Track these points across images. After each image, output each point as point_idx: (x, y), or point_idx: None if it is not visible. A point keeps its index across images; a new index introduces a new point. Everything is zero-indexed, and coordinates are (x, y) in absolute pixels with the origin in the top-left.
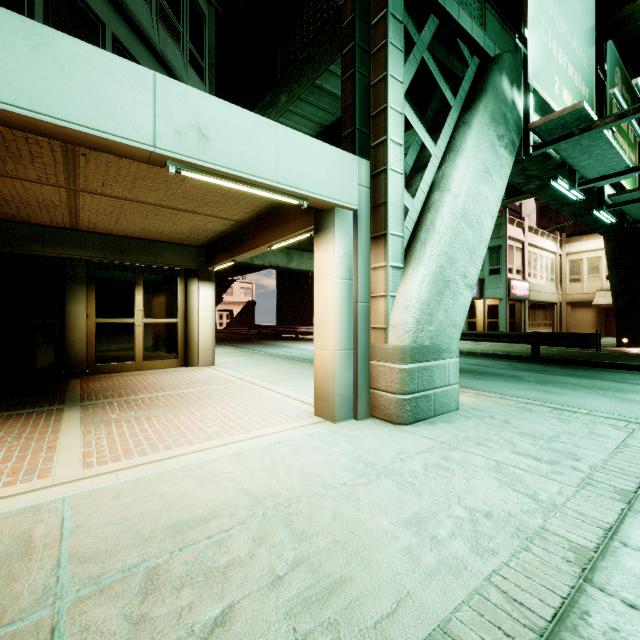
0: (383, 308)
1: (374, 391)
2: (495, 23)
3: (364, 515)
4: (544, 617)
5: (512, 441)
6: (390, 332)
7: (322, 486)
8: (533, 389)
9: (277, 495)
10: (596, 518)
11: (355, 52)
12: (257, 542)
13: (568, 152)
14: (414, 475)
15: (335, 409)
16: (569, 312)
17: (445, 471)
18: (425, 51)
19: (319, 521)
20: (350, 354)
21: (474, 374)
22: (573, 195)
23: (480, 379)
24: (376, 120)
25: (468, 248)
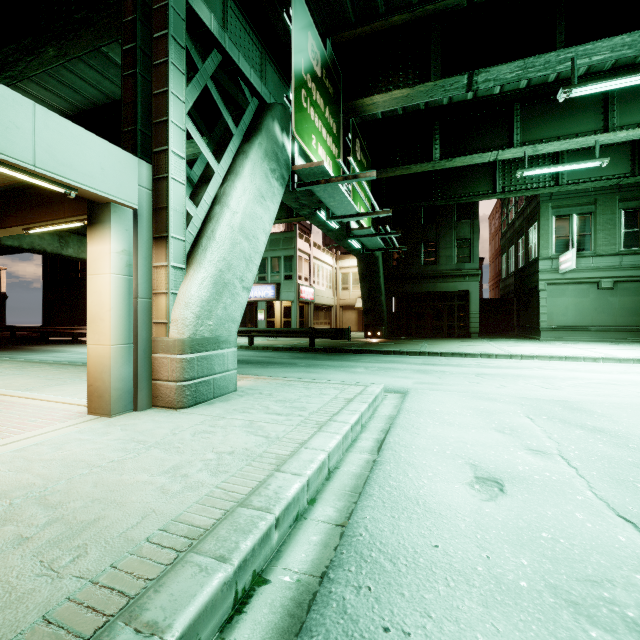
0: (165, 304)
1: (156, 382)
2: (274, 74)
3: (127, 477)
4: (244, 494)
5: (268, 406)
6: (171, 326)
7: (87, 468)
8: (301, 371)
9: (30, 485)
10: (298, 439)
11: (137, 54)
12: (1, 524)
13: (321, 194)
14: (182, 442)
15: (112, 403)
16: (341, 313)
17: (209, 434)
18: (209, 79)
19: (79, 492)
20: (130, 348)
21: (262, 364)
22: (333, 224)
23: (265, 368)
24: (158, 128)
25: (245, 257)
